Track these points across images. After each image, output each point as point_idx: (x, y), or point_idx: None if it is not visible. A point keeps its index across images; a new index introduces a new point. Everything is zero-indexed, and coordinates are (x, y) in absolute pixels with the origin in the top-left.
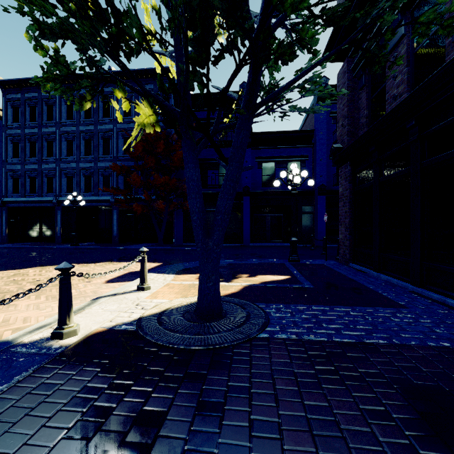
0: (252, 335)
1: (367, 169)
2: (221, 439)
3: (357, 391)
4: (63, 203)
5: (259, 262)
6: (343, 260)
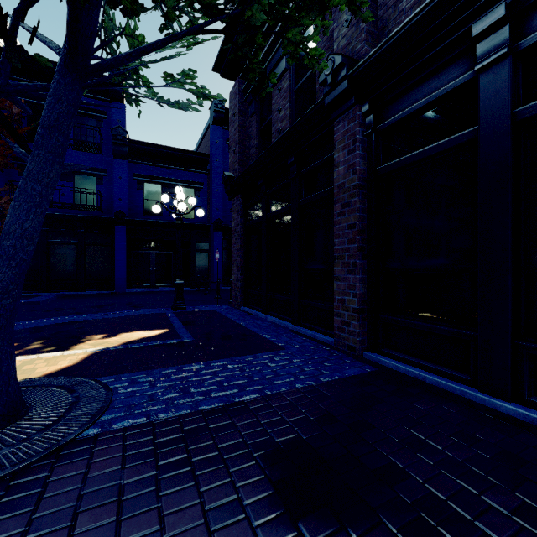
0: (68, 437)
1: (257, 204)
2: None
3: (210, 481)
4: None
5: (131, 315)
6: (235, 304)
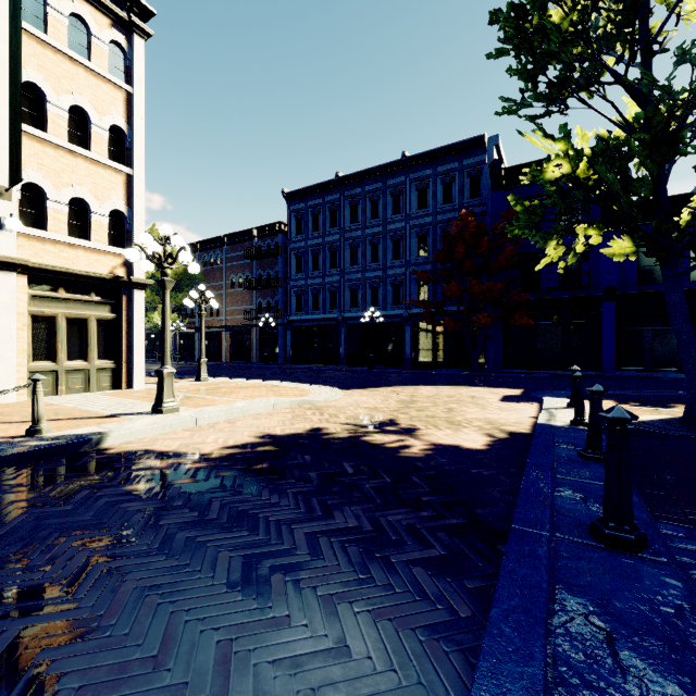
0: None
1: None
2: None
3: None
4: (348, 321)
5: (676, 395)
6: None
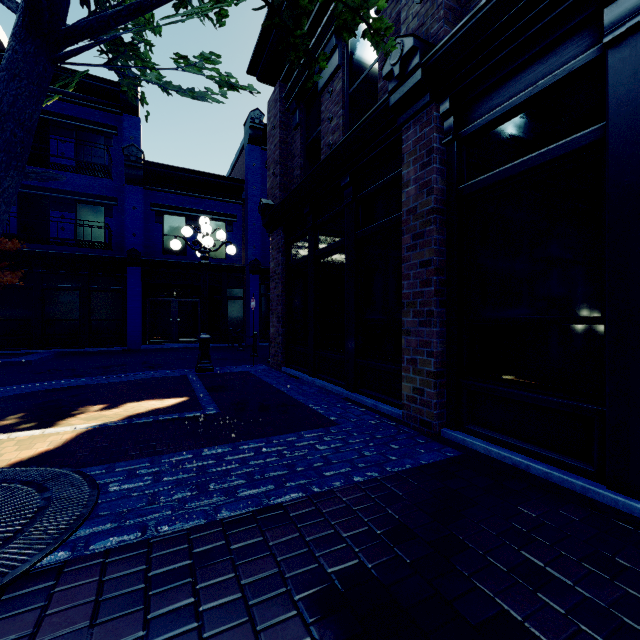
0: (19, 569)
1: (303, 239)
2: None
3: None
4: None
5: (144, 378)
6: (275, 364)
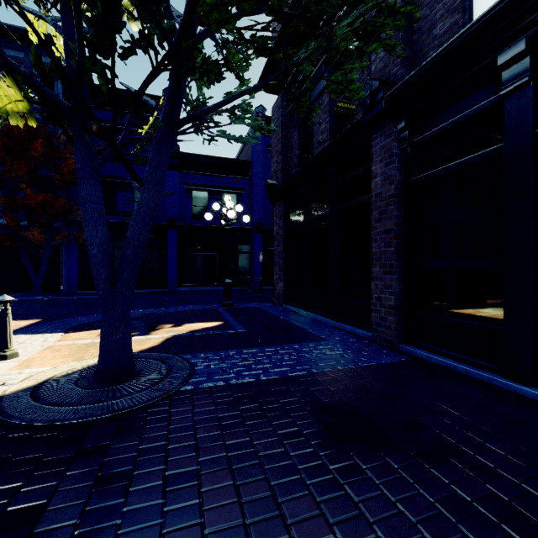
0: (173, 389)
1: (299, 210)
2: (127, 508)
3: (277, 420)
4: None
5: (188, 310)
6: (278, 302)
